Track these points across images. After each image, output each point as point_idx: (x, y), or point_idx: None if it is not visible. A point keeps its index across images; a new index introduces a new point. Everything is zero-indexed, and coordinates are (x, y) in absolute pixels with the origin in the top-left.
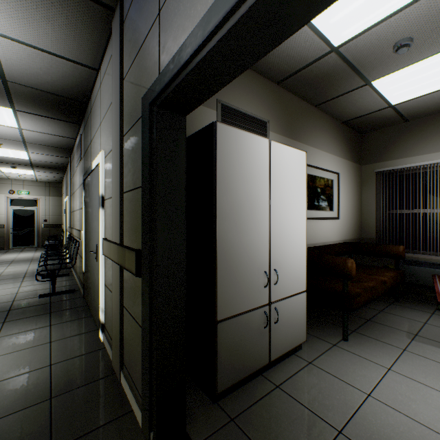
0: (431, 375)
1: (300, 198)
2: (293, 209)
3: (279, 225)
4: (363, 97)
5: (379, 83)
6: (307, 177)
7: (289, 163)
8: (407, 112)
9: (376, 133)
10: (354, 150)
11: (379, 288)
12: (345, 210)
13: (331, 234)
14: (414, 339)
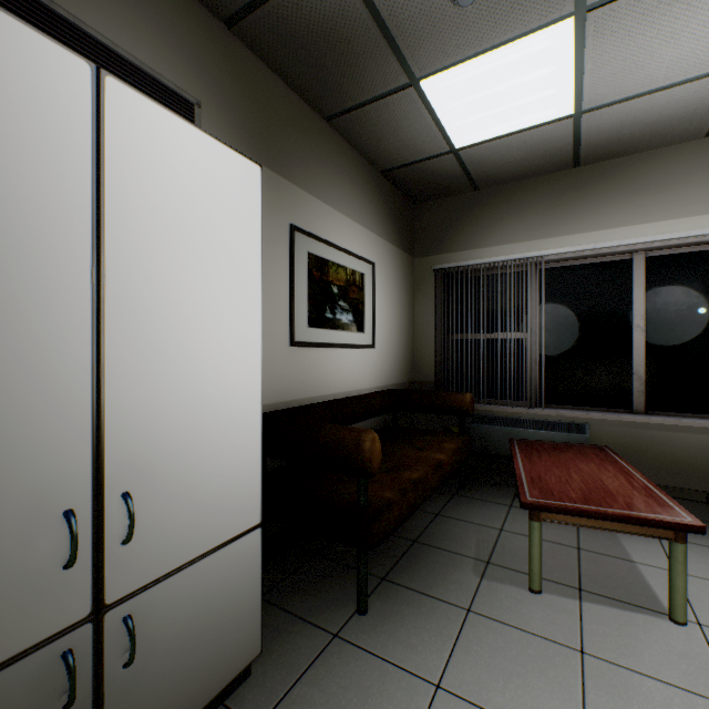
0: (514, 677)
1: (239, 282)
2: (212, 309)
3: (150, 354)
4: (409, 117)
5: (432, 87)
6: (309, 260)
7: (195, 175)
8: (477, 170)
9: (435, 204)
10: (403, 230)
11: (432, 479)
12: (387, 331)
13: (361, 375)
14: (485, 574)
